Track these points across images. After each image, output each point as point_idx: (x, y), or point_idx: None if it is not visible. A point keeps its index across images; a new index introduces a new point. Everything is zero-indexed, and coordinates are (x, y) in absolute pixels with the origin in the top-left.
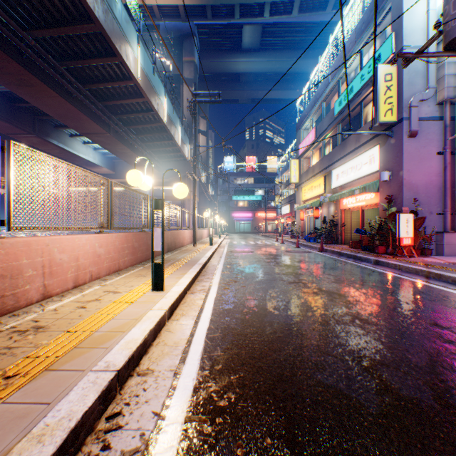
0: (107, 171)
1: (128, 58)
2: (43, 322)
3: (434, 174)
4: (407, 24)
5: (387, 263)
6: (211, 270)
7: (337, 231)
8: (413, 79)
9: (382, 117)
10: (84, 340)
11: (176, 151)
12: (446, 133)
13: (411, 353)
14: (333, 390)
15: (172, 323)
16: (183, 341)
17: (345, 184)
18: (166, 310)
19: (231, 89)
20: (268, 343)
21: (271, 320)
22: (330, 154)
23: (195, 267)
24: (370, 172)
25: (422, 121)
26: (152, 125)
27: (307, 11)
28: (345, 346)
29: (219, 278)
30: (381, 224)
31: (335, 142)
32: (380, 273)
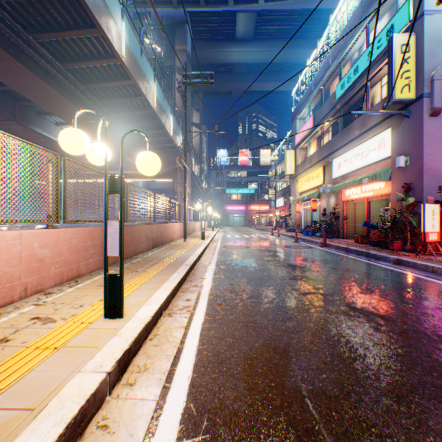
0: None
1: (110, 31)
2: None
3: None
4: None
5: (413, 263)
6: (200, 272)
7: (338, 224)
8: (435, 49)
9: (398, 93)
10: None
11: (168, 141)
12: None
13: None
14: None
15: (119, 396)
16: None
17: (348, 173)
18: (106, 373)
19: (224, 81)
20: None
21: (299, 384)
22: (331, 142)
23: (180, 270)
24: (380, 159)
25: None
26: (141, 112)
27: None
28: None
29: (209, 285)
30: (395, 216)
31: (335, 129)
32: (413, 278)
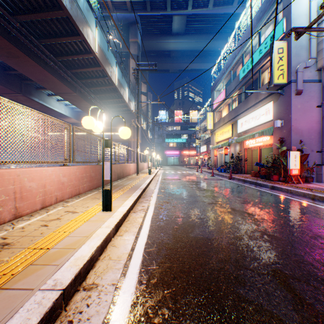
0: (75, 121)
1: (89, 37)
2: (10, 239)
3: (314, 122)
4: (295, 11)
5: (281, 188)
6: (149, 193)
7: (241, 164)
8: (299, 52)
9: (276, 80)
10: (40, 257)
11: (124, 106)
12: (323, 91)
13: (316, 266)
14: (255, 305)
15: (117, 238)
16: (125, 255)
17: (248, 130)
18: (112, 228)
19: (164, 62)
20: (195, 257)
21: (197, 235)
22: (236, 108)
23: (137, 191)
24: (266, 121)
25: (306, 83)
26: (107, 87)
27: (219, 5)
28: (259, 260)
29: (155, 200)
30: (275, 159)
31: (239, 99)
32: (277, 196)
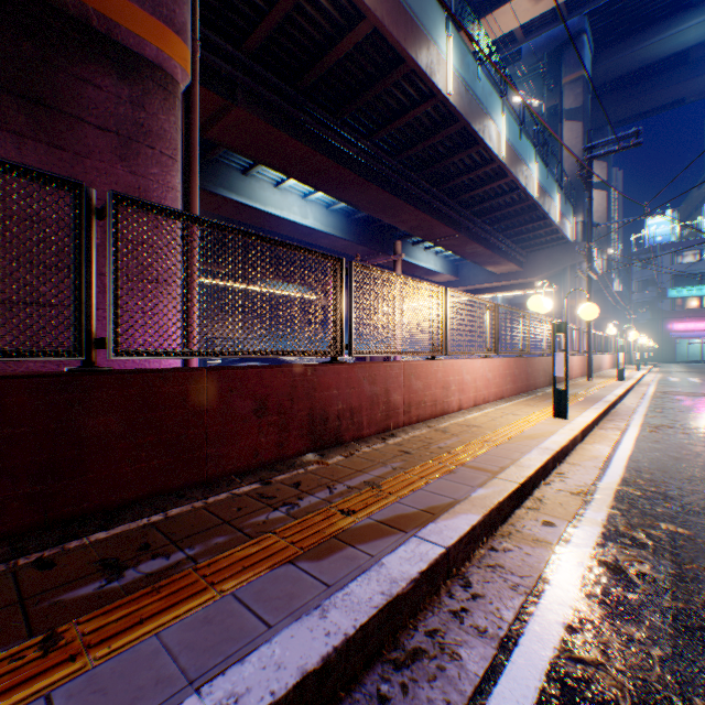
0: (448, 278)
1: (490, 139)
2: (473, 423)
3: None
4: None
5: None
6: (624, 411)
7: None
8: None
9: None
10: (516, 435)
11: (549, 233)
12: None
13: None
14: None
15: (584, 445)
16: (601, 457)
17: None
18: (577, 431)
19: (662, 86)
20: None
21: None
22: None
23: (599, 404)
24: None
25: None
26: (514, 208)
27: None
28: None
29: (639, 421)
30: None
31: None
32: None
